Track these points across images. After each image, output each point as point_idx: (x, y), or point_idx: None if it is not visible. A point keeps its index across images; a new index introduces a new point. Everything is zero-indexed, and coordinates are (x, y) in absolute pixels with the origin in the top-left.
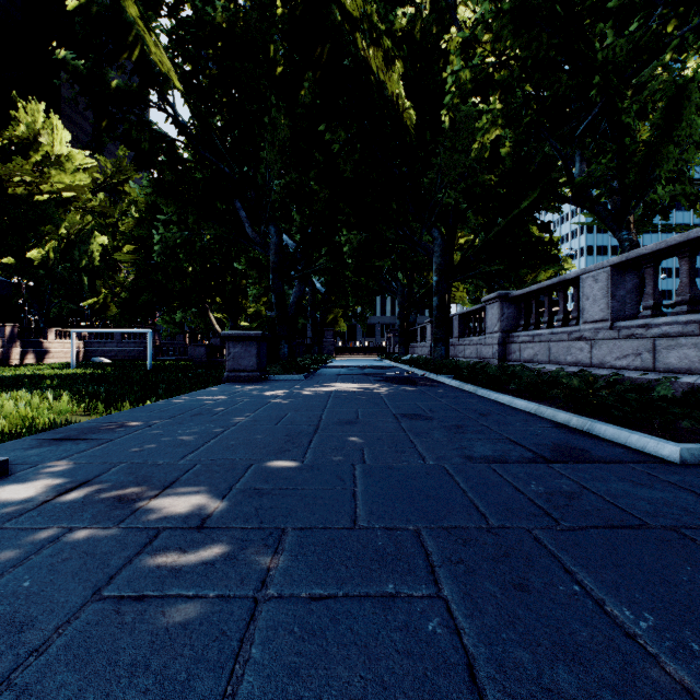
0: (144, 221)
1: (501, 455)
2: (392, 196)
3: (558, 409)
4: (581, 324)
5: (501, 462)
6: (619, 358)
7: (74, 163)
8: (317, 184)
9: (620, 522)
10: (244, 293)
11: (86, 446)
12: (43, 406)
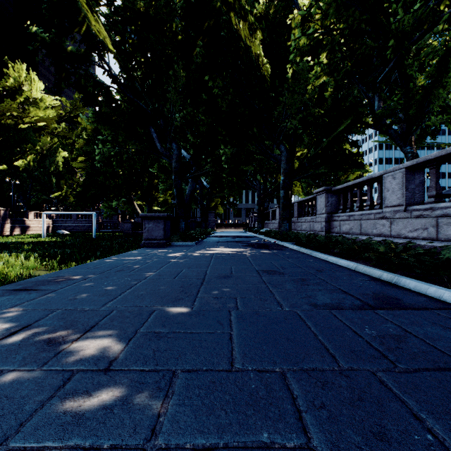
0: (91, 141)
1: (337, 303)
2: (253, 123)
3: (370, 267)
4: (383, 208)
5: (338, 308)
6: (411, 231)
7: (45, 103)
8: (204, 115)
9: (445, 364)
10: (156, 188)
11: (36, 295)
12: (16, 264)
